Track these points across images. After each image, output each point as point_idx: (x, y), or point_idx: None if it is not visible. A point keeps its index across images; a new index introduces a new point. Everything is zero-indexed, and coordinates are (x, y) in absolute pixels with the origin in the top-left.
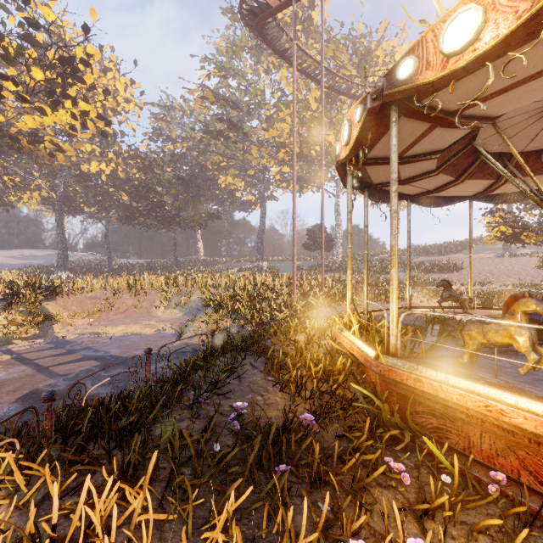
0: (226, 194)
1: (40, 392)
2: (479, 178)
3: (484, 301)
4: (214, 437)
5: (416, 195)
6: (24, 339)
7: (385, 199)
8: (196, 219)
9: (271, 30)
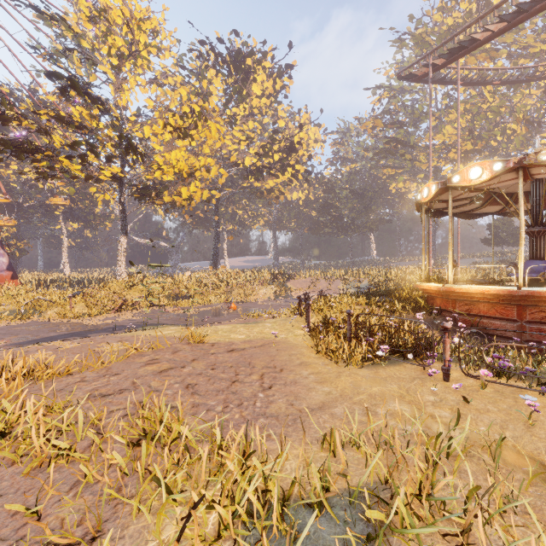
0: (396, 198)
1: None
2: (524, 203)
3: None
4: None
5: (493, 213)
6: (282, 297)
7: (472, 217)
8: (368, 225)
9: None
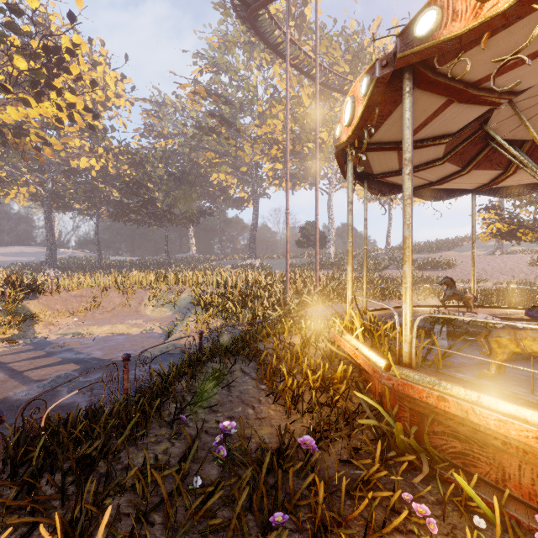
0: (218, 191)
1: (8, 401)
2: (486, 168)
3: (482, 299)
4: (195, 464)
5: (417, 187)
6: (1, 341)
7: (385, 192)
8: (188, 216)
9: (263, 22)
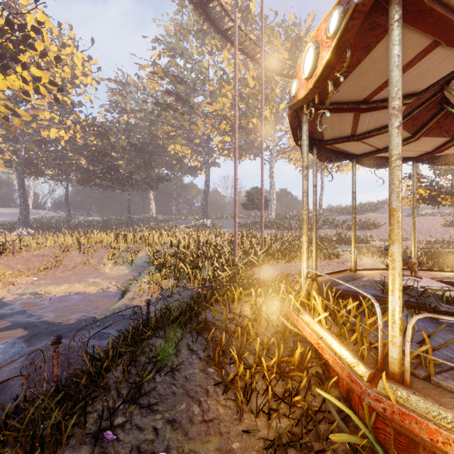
0: (175, 160)
1: None
2: (435, 135)
3: None
4: None
5: (363, 155)
6: None
7: (331, 159)
8: (147, 181)
9: (214, 8)
